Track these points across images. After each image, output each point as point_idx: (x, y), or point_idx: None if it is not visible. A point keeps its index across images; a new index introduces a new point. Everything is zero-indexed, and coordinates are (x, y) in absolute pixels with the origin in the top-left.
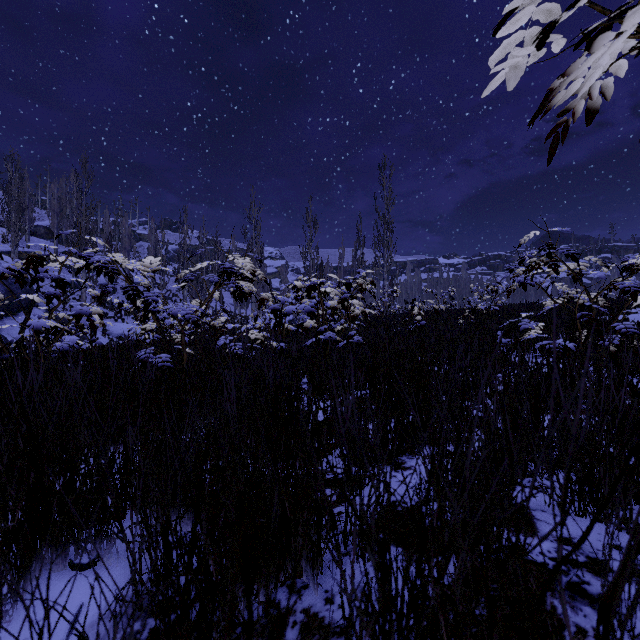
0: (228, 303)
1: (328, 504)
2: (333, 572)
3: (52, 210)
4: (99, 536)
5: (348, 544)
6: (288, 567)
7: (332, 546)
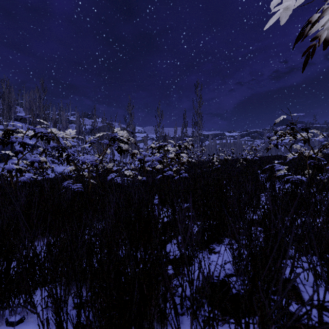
0: (117, 156)
1: (172, 297)
2: (174, 328)
3: (26, 107)
4: (25, 303)
5: (183, 306)
6: (145, 326)
7: (175, 327)
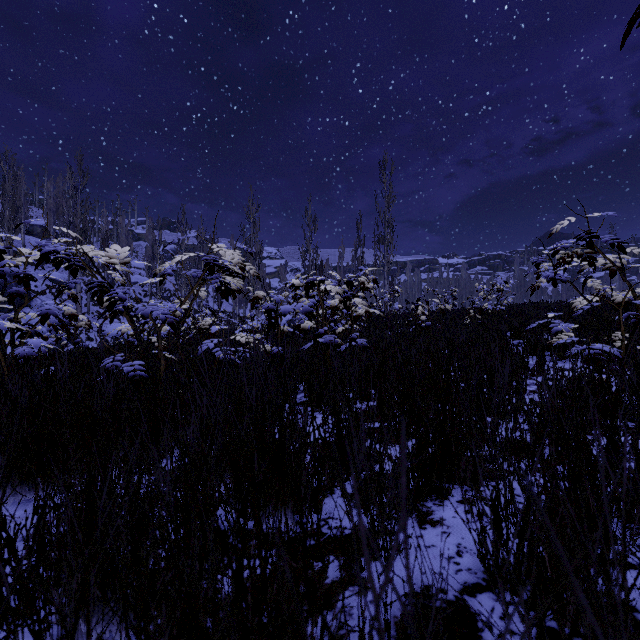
0: (227, 303)
1: None
2: None
3: (48, 209)
4: None
5: None
6: None
7: None
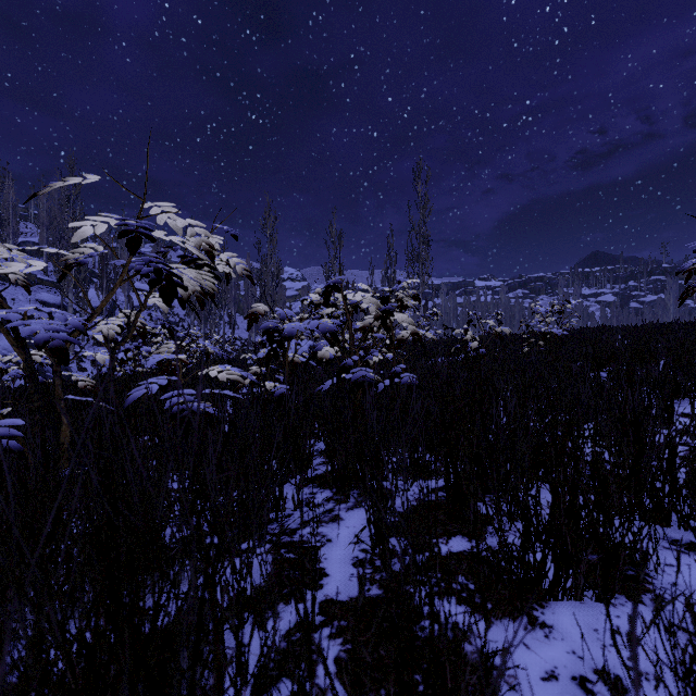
0: (243, 329)
1: None
2: None
3: (41, 223)
4: None
5: None
6: None
7: None
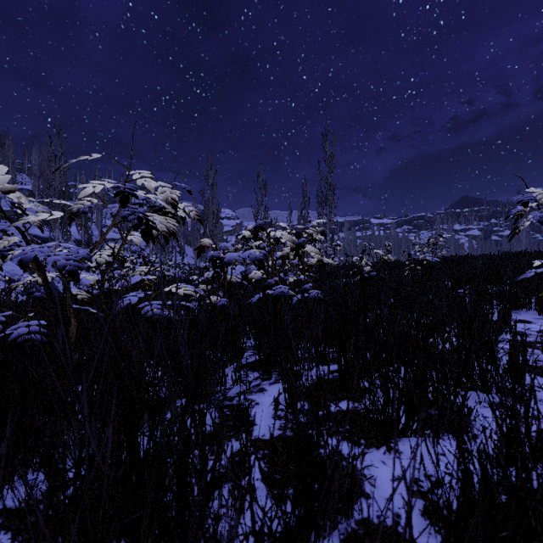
0: (190, 257)
1: None
2: None
3: (33, 174)
4: None
5: None
6: None
7: None
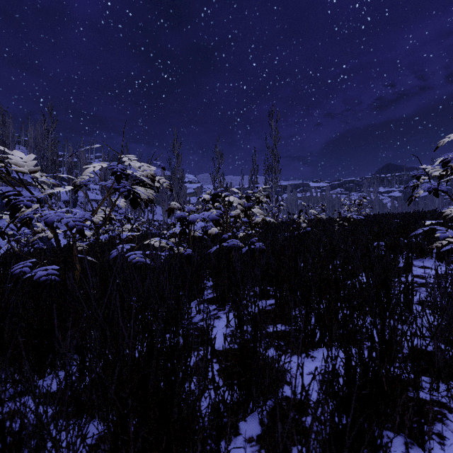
0: (159, 214)
1: None
2: None
3: (29, 146)
4: None
5: None
6: None
7: None
